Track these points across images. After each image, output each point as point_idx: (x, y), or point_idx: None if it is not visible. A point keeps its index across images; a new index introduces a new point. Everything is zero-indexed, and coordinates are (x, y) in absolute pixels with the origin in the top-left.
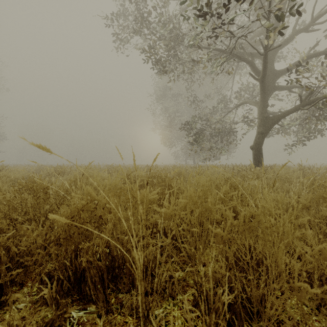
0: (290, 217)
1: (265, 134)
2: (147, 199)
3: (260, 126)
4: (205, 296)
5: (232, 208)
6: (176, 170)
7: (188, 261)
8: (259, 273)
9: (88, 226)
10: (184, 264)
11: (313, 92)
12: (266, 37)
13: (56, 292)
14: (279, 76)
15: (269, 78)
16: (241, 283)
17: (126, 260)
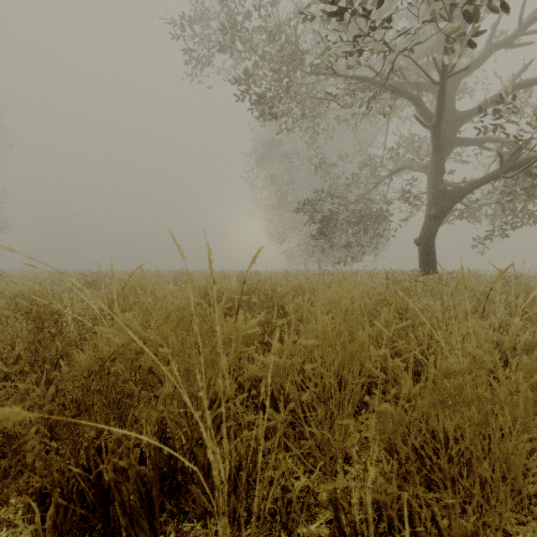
0: (532, 379)
1: (440, 218)
2: (240, 336)
3: (432, 206)
4: (355, 536)
5: (411, 360)
6: (295, 282)
7: (317, 454)
8: (452, 478)
9: (128, 386)
10: (309, 457)
11: (523, 148)
12: (444, 53)
13: (56, 527)
14: (464, 121)
15: (447, 125)
16: (428, 510)
17: (198, 457)
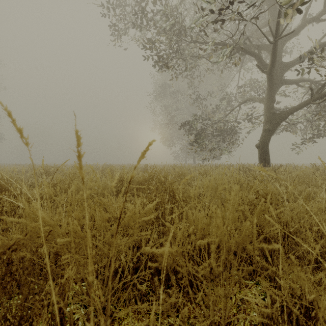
0: None
1: (272, 131)
2: (137, 222)
3: (267, 123)
4: None
5: None
6: (187, 177)
7: None
8: None
9: (44, 261)
10: (196, 321)
11: None
12: (277, 22)
13: None
14: (287, 69)
15: (276, 71)
16: None
17: None
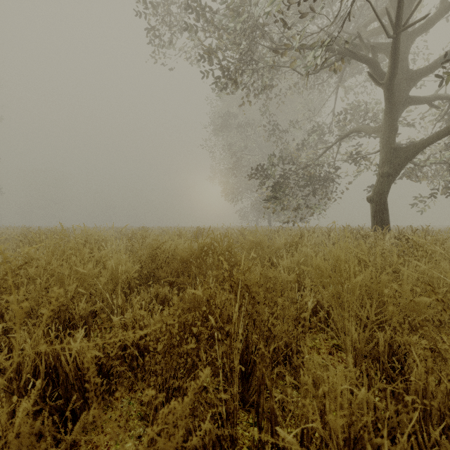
0: None
1: (393, 176)
2: None
3: (385, 163)
4: None
5: None
6: None
7: None
8: None
9: None
10: None
11: None
12: None
13: None
14: (417, 80)
15: (400, 84)
16: None
17: None
